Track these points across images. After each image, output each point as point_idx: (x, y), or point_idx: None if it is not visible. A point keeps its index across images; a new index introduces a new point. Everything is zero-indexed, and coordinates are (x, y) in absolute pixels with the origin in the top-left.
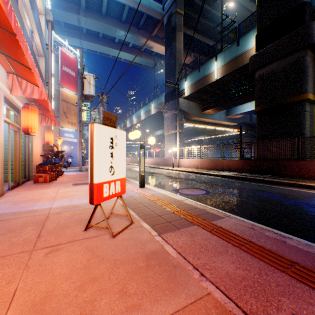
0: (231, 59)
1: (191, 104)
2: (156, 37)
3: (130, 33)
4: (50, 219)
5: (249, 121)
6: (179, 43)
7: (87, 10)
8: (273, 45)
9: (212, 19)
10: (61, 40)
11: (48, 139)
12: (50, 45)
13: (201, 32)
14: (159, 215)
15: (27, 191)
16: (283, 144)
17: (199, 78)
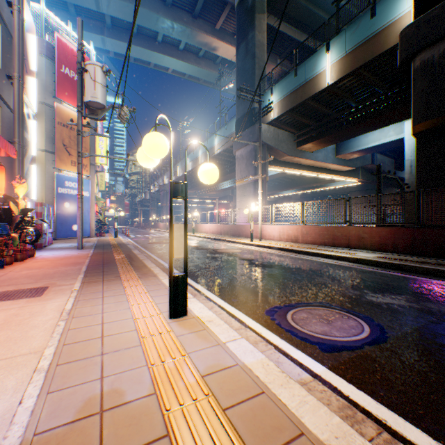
0: (359, 43)
1: (280, 133)
2: (222, 31)
3: (181, 23)
4: None
5: (370, 165)
6: (260, 32)
7: None
8: None
9: None
10: (59, 21)
11: None
12: (16, 4)
13: (294, 22)
14: None
15: None
16: None
17: (295, 87)
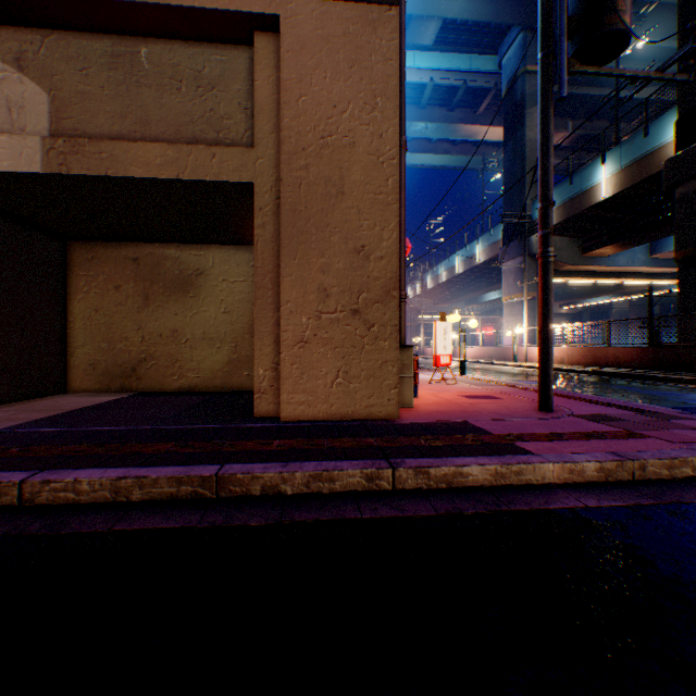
0: (632, 161)
1: (557, 241)
2: (485, 113)
3: (435, 122)
4: None
5: None
6: (531, 128)
7: None
8: None
9: None
10: None
11: None
12: None
13: (587, 82)
14: (477, 383)
15: None
16: None
17: (569, 197)
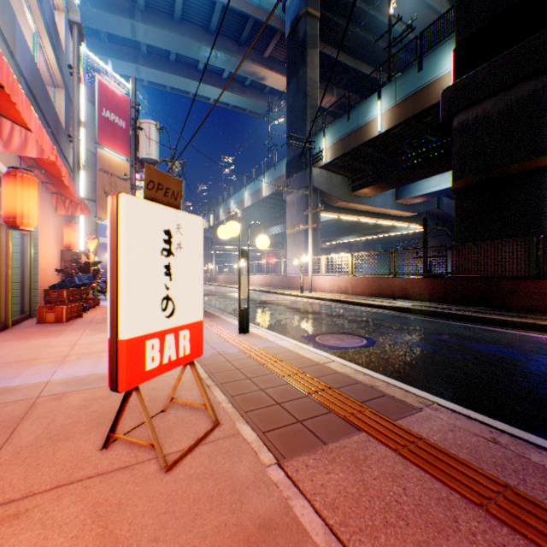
0: (407, 95)
1: (333, 178)
2: (271, 60)
3: (225, 52)
4: (36, 413)
5: (436, 210)
6: (312, 68)
7: (148, 10)
8: (487, 66)
9: (372, 28)
10: (99, 62)
11: (69, 239)
12: (76, 67)
13: (351, 51)
14: (278, 402)
15: (15, 342)
16: (509, 249)
17: (348, 132)
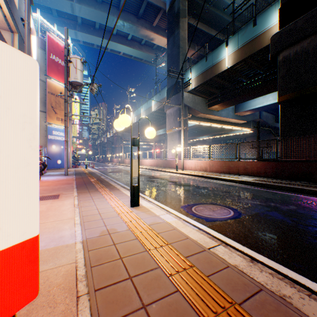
0: (246, 42)
1: (196, 98)
2: (157, 27)
3: (129, 22)
4: None
5: (258, 119)
6: (183, 30)
7: None
8: (304, 17)
9: (219, 7)
10: (48, 24)
11: None
12: (26, 19)
13: (206, 22)
14: None
15: None
16: None
17: (206, 68)
